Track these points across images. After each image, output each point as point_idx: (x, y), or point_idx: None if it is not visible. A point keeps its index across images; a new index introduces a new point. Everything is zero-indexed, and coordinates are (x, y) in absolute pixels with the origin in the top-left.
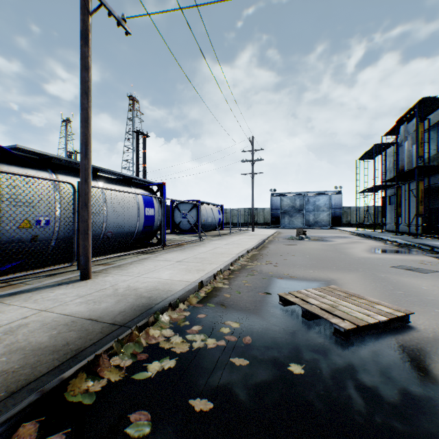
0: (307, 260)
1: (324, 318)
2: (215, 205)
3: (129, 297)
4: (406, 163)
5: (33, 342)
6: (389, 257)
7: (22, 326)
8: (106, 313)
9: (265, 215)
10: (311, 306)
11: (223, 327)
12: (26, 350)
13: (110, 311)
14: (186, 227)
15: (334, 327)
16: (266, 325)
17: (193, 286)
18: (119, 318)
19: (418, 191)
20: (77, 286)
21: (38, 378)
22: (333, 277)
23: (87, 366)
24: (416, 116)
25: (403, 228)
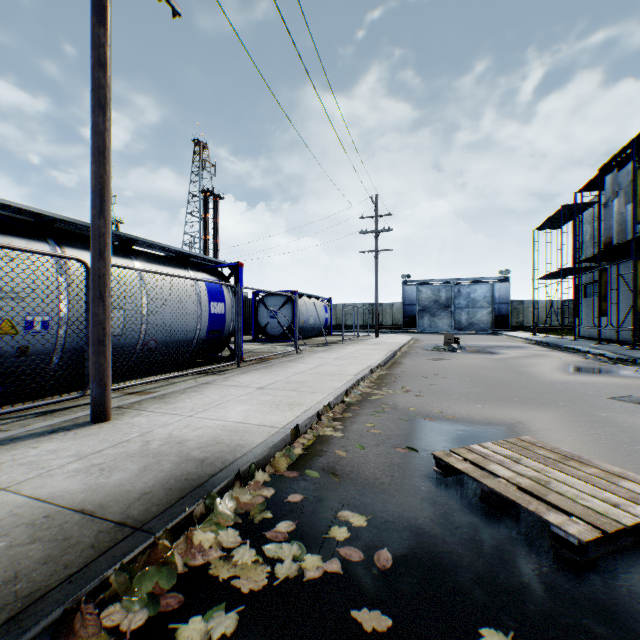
0: (468, 386)
1: (531, 511)
2: (320, 298)
3: (167, 459)
4: (616, 233)
5: None
6: (600, 381)
7: None
8: (116, 497)
9: (395, 313)
10: (498, 483)
11: (336, 525)
12: None
13: (125, 490)
14: (277, 331)
15: (553, 531)
16: (417, 520)
17: (282, 436)
18: (136, 509)
19: (637, 275)
20: (83, 435)
21: None
22: (519, 417)
23: None
24: (633, 159)
25: (607, 333)
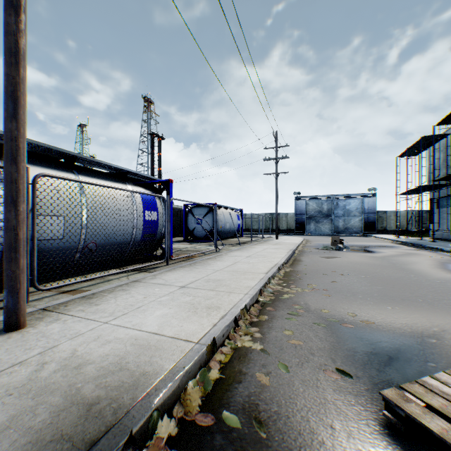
0: (367, 284)
1: None
2: (234, 209)
3: (48, 401)
4: None
5: None
6: None
7: None
8: None
9: (289, 220)
10: None
11: None
12: None
13: None
14: (201, 234)
15: None
16: None
17: (196, 357)
18: None
19: None
20: None
21: None
22: (437, 323)
23: None
24: None
25: None
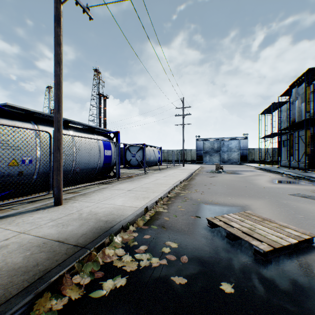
0: (225, 189)
1: (246, 240)
2: (156, 147)
3: (91, 221)
4: (297, 116)
5: (10, 263)
6: (286, 187)
7: (3, 247)
8: (71, 235)
9: (192, 154)
10: (233, 229)
11: (165, 247)
12: (2, 271)
13: (75, 233)
14: (135, 163)
15: (254, 248)
16: (198, 245)
17: (140, 211)
18: (81, 240)
19: (306, 137)
20: (51, 211)
21: (8, 300)
22: (247, 203)
23: (52, 286)
24: (305, 81)
25: (294, 164)
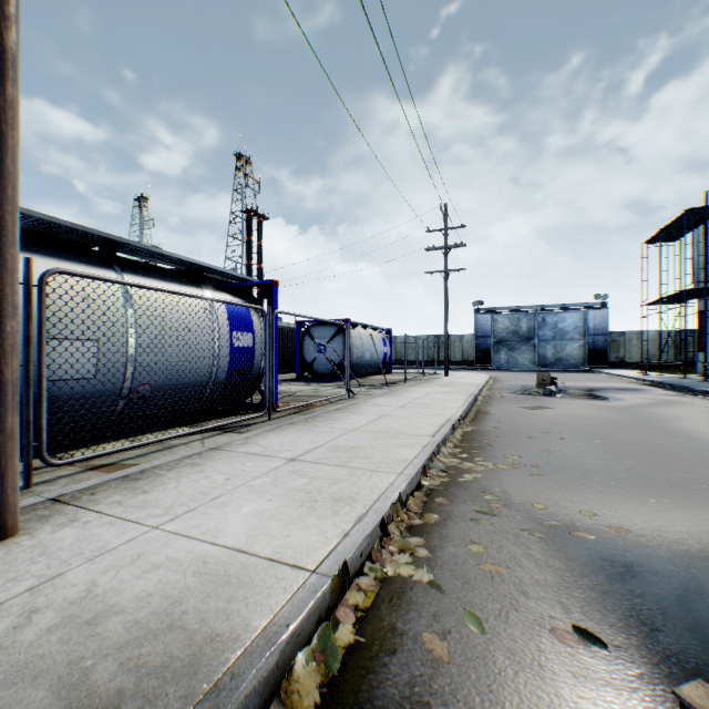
0: (606, 457)
1: None
2: (377, 329)
3: (24, 699)
4: None
5: None
6: None
7: None
8: None
9: (465, 346)
10: None
11: None
12: None
13: None
14: (325, 369)
15: None
16: None
17: (312, 602)
18: None
19: None
20: None
21: None
22: None
23: None
24: None
25: None
